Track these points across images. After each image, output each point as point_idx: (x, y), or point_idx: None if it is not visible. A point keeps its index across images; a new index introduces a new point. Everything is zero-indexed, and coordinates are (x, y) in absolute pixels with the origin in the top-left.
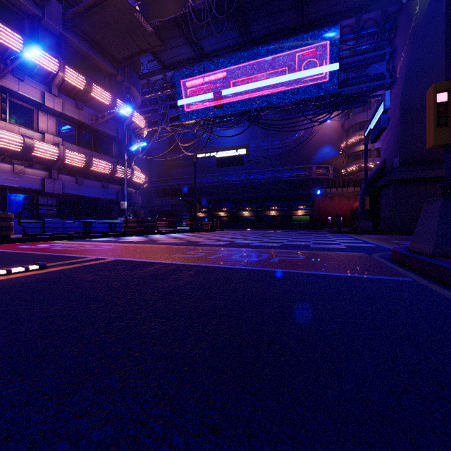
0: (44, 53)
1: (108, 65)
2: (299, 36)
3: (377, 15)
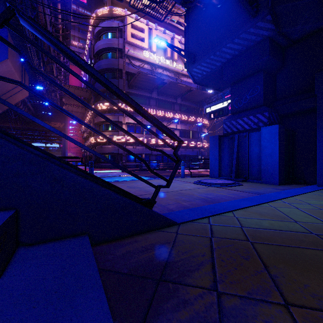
0: (177, 114)
1: (194, 105)
2: None
3: None
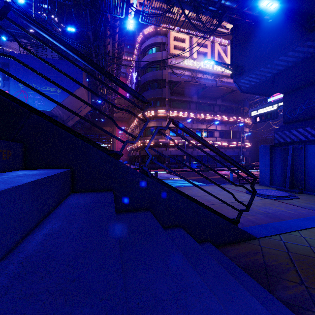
0: (217, 116)
1: (234, 105)
2: None
3: None
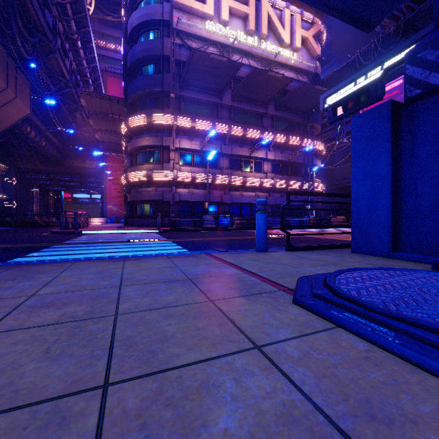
0: (267, 133)
1: (298, 118)
2: None
3: None
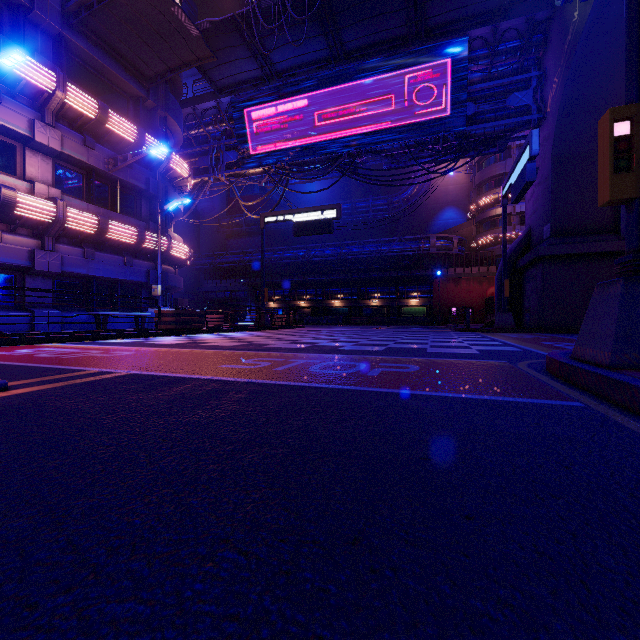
0: (32, 61)
1: (133, 83)
2: (411, 51)
3: (520, 24)
